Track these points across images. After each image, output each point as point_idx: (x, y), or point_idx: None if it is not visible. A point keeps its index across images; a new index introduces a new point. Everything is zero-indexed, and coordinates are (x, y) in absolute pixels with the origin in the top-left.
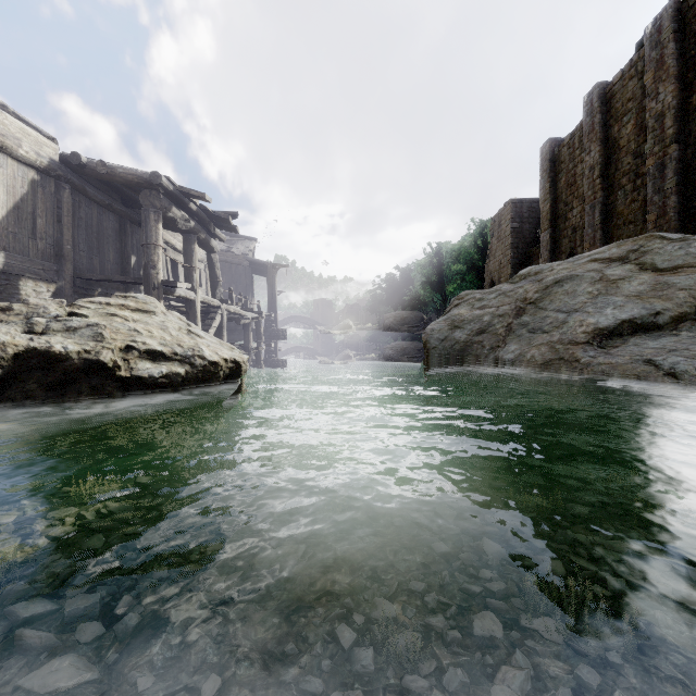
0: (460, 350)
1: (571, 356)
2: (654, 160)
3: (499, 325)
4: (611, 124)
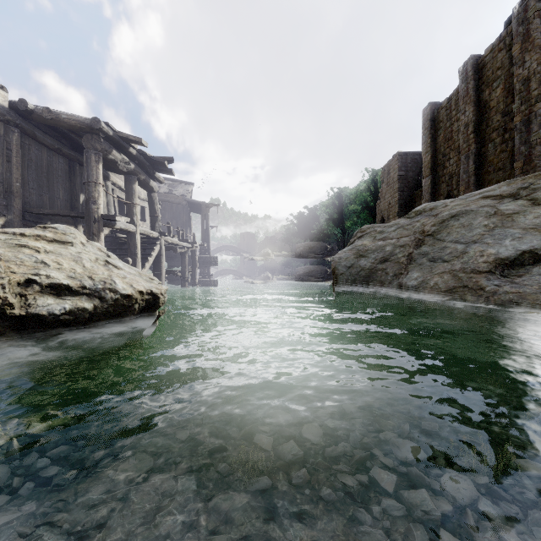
0: (365, 276)
1: (475, 284)
2: (521, 117)
3: (401, 255)
4: (483, 89)
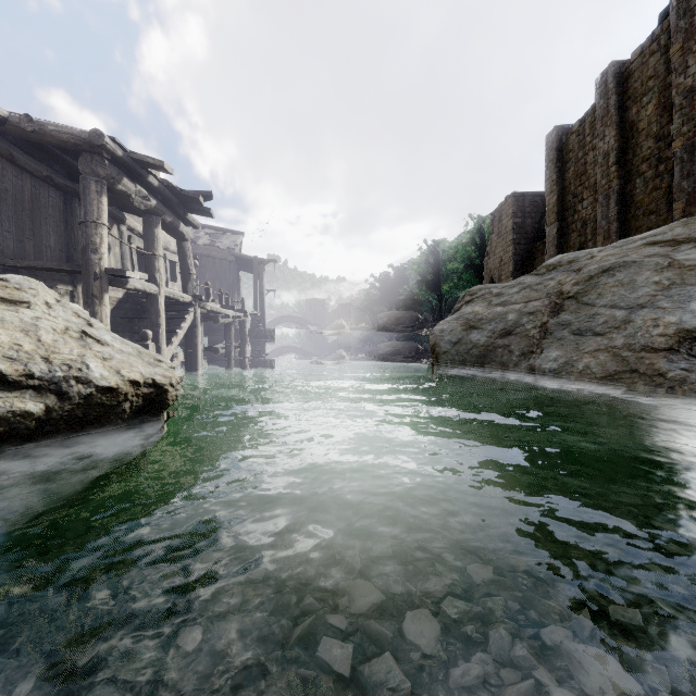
0: (479, 356)
1: (650, 367)
2: (682, 141)
3: (530, 325)
4: (628, 106)
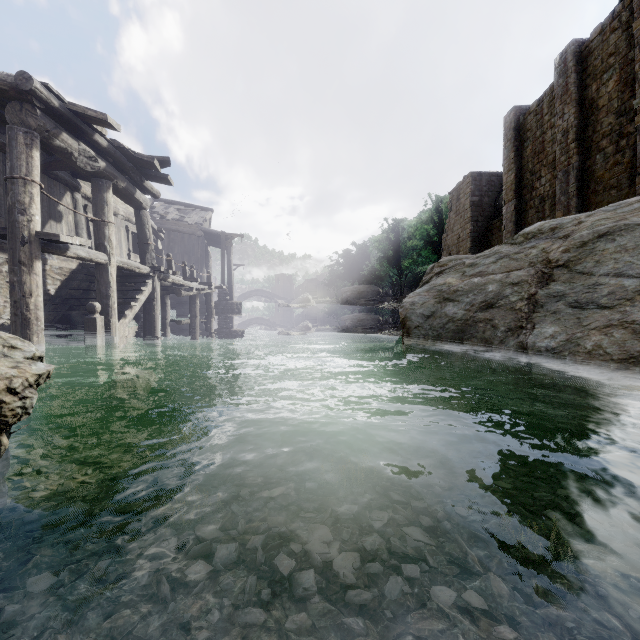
0: (457, 331)
1: None
2: None
3: (515, 297)
4: (588, 83)
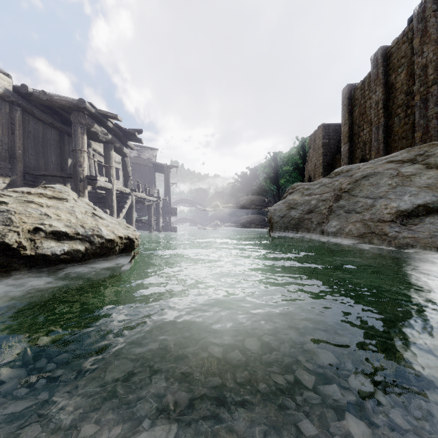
0: (295, 224)
1: (380, 230)
2: (420, 96)
3: (323, 207)
4: (390, 73)
